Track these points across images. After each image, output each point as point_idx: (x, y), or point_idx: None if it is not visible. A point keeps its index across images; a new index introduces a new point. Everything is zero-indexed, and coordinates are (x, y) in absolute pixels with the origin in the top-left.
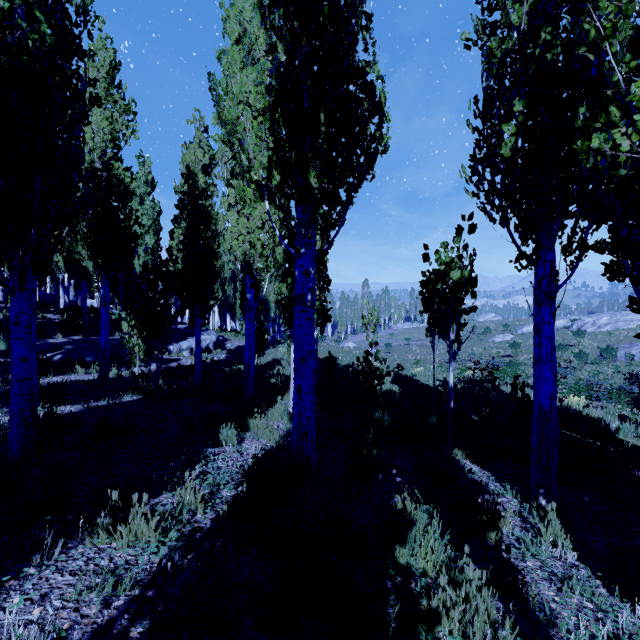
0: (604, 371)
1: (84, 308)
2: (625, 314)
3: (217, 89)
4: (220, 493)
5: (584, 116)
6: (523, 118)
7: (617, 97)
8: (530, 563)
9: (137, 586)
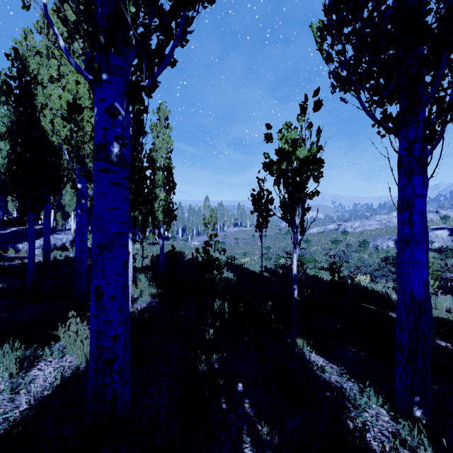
0: (363, 256)
1: None
2: (368, 221)
3: None
4: None
5: None
6: None
7: None
8: None
9: None
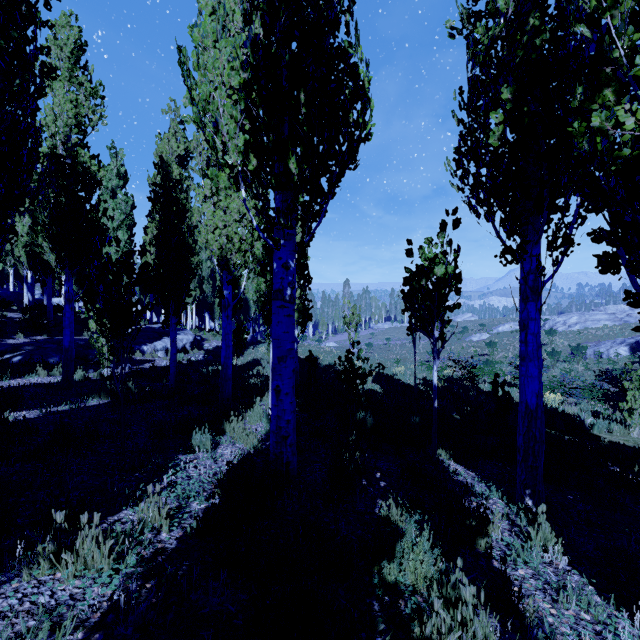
0: (575, 368)
1: (49, 306)
2: (593, 314)
3: (187, 62)
4: (189, 506)
5: (581, 96)
6: (511, 106)
7: (617, 74)
8: (522, 571)
9: (81, 628)
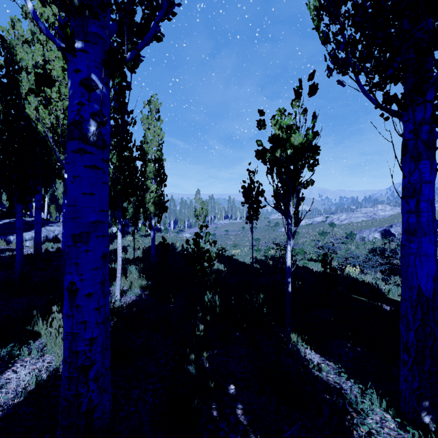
0: (350, 248)
1: None
2: (354, 213)
3: None
4: None
5: None
6: None
7: None
8: None
9: None
